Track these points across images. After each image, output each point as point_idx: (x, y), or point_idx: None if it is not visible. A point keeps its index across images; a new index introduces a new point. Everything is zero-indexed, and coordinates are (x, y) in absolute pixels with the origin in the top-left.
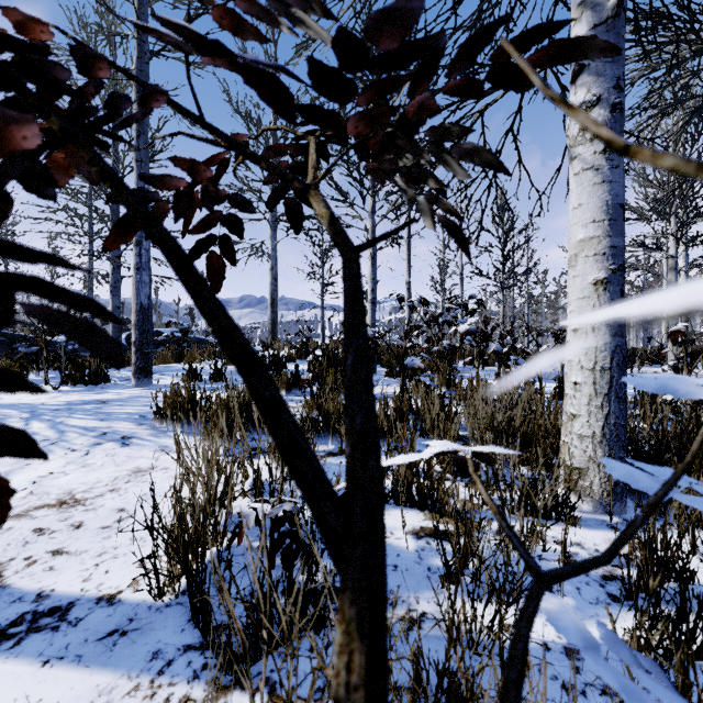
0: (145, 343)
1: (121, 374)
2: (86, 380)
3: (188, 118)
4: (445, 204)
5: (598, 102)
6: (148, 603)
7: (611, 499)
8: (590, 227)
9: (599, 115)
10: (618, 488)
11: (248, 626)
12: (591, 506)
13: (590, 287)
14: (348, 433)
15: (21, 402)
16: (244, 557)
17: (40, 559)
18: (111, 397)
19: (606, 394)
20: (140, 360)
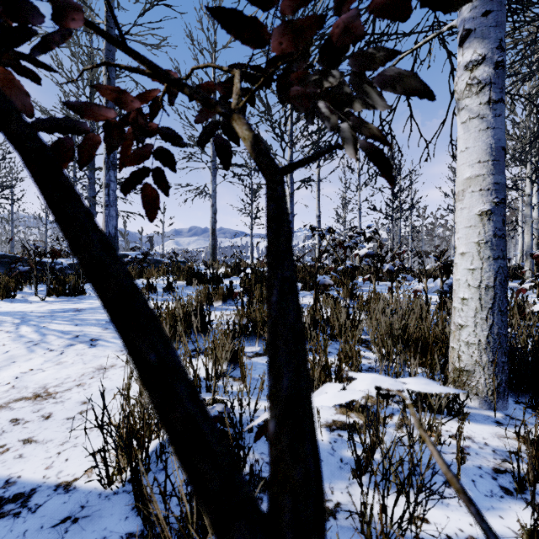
0: None
1: None
2: (66, 293)
3: (110, 42)
4: (370, 129)
5: (483, 61)
6: (99, 491)
7: (495, 397)
8: (476, 167)
9: (484, 72)
10: (501, 388)
11: (182, 520)
12: (477, 403)
13: (476, 217)
14: (272, 398)
15: (15, 310)
16: None
17: (12, 447)
18: (85, 306)
19: (490, 308)
20: None
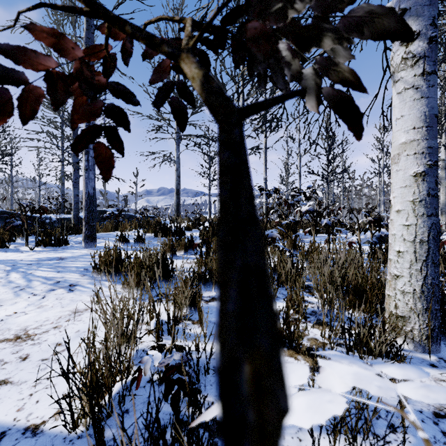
0: (91, 219)
1: (77, 239)
2: (52, 243)
3: None
4: (339, 72)
5: (417, 36)
6: (64, 434)
7: (429, 342)
8: (411, 133)
9: (418, 47)
10: (434, 333)
11: None
12: (412, 346)
13: (411, 178)
14: None
15: (7, 259)
16: (145, 389)
17: None
18: (67, 255)
19: (424, 261)
20: (87, 230)
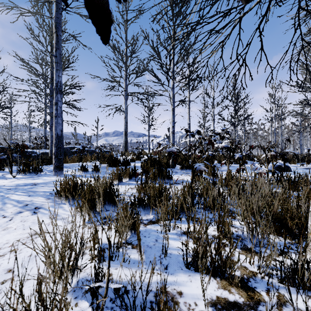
0: (59, 153)
1: (50, 168)
2: (31, 172)
3: None
4: None
5: None
6: None
7: None
8: None
9: None
10: None
11: None
12: None
13: None
14: None
15: None
16: None
17: None
18: (40, 181)
19: None
20: (56, 162)
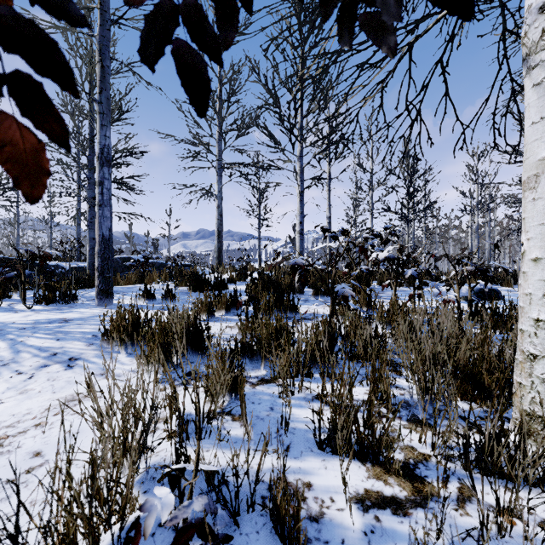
0: (106, 268)
1: (90, 294)
2: (57, 300)
3: None
4: None
5: None
6: None
7: None
8: None
9: None
10: None
11: None
12: None
13: None
14: None
15: None
16: (153, 539)
17: None
18: (74, 315)
19: None
20: (101, 283)
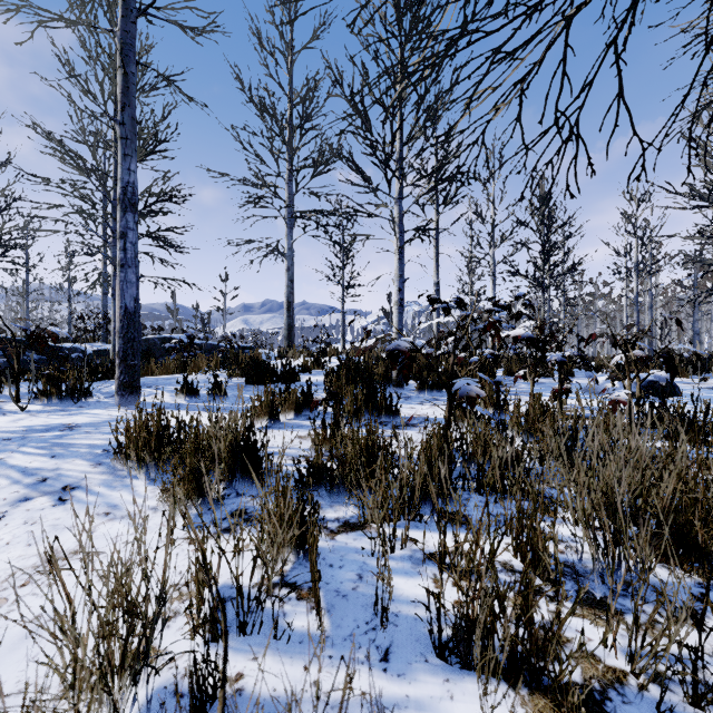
0: (130, 353)
1: (111, 387)
2: (63, 397)
3: None
4: None
5: None
6: None
7: None
8: None
9: None
10: None
11: None
12: None
13: None
14: None
15: None
16: None
17: None
18: (83, 420)
19: None
20: (124, 374)
